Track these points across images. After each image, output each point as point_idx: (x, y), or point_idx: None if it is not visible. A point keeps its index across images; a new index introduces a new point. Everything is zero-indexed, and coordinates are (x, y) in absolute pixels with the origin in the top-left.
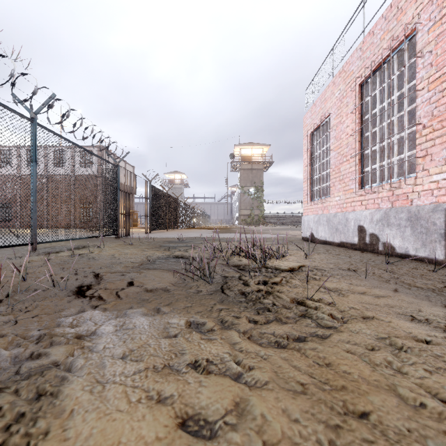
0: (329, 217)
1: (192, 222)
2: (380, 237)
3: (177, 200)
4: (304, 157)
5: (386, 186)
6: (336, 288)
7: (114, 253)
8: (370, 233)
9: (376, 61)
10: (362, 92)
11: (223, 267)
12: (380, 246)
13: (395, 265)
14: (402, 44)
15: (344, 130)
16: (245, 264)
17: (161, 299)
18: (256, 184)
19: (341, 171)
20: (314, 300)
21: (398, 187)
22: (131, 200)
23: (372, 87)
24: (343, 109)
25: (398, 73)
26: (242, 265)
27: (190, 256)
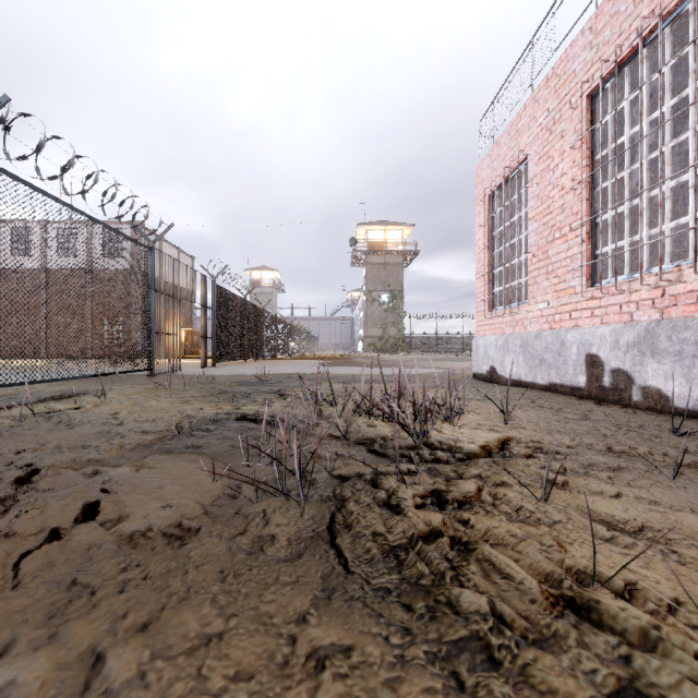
0: (527, 338)
1: (289, 348)
2: (634, 377)
3: (263, 311)
4: (478, 237)
5: (647, 279)
6: (633, 523)
7: (122, 409)
8: (612, 368)
9: (625, 46)
10: (594, 109)
11: (336, 445)
12: (634, 393)
13: (694, 436)
14: (683, 3)
15: (556, 182)
16: (384, 437)
17: (137, 589)
18: (391, 287)
19: (551, 255)
20: (612, 588)
21: (677, 279)
22: (189, 312)
23: (599, 111)
24: (555, 145)
25: (673, 62)
26: (377, 441)
27: (271, 417)
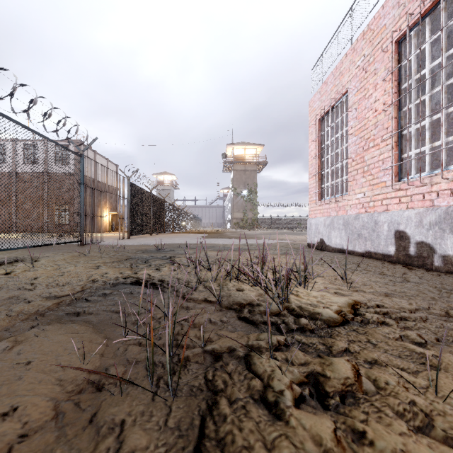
0: (348, 219)
1: (181, 226)
2: (436, 248)
3: (163, 201)
4: (311, 149)
5: (446, 174)
6: None
7: (43, 274)
8: (417, 241)
9: (427, 1)
10: (400, 51)
11: (210, 311)
12: (436, 260)
13: None
14: None
15: (371, 107)
16: (251, 302)
17: None
18: (249, 185)
19: (366, 159)
20: None
21: None
22: (114, 201)
23: None
24: (370, 80)
25: None
26: (245, 306)
27: (159, 281)
